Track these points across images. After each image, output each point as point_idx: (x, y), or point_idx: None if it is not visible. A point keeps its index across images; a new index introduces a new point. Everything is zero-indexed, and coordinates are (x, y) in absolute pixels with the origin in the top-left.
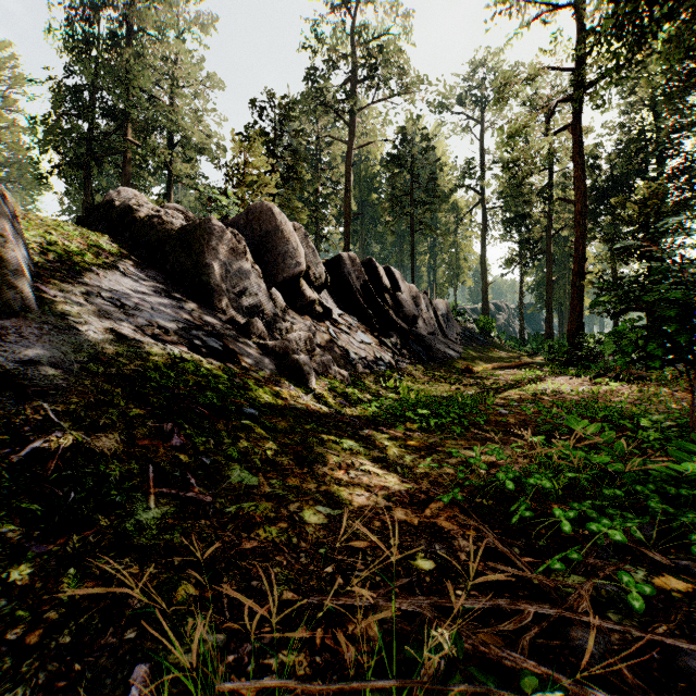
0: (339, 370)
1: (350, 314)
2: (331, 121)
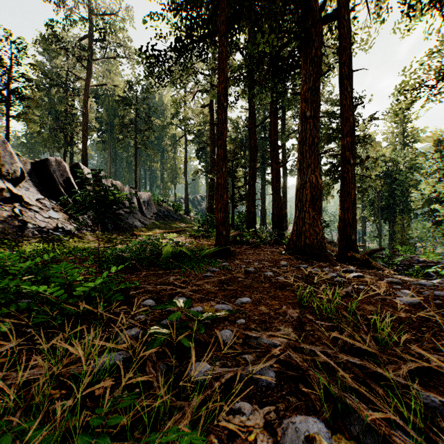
0: None
1: (51, 199)
2: (76, 62)
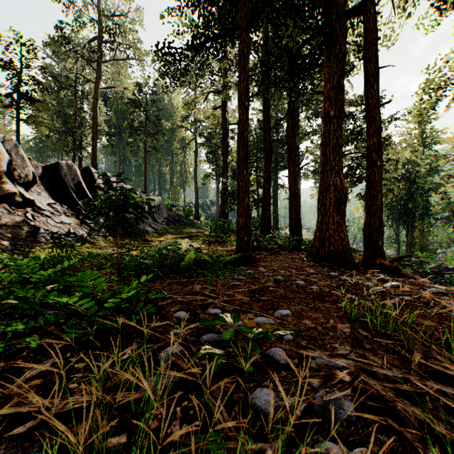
0: (0, 241)
1: (63, 204)
2: (85, 64)
